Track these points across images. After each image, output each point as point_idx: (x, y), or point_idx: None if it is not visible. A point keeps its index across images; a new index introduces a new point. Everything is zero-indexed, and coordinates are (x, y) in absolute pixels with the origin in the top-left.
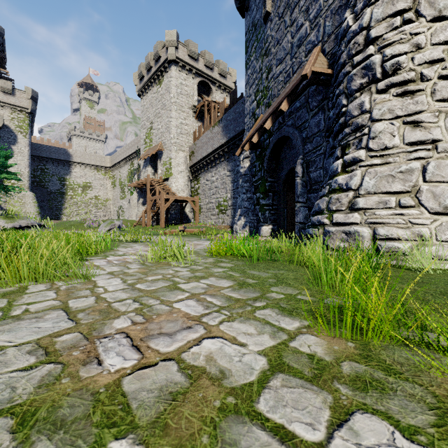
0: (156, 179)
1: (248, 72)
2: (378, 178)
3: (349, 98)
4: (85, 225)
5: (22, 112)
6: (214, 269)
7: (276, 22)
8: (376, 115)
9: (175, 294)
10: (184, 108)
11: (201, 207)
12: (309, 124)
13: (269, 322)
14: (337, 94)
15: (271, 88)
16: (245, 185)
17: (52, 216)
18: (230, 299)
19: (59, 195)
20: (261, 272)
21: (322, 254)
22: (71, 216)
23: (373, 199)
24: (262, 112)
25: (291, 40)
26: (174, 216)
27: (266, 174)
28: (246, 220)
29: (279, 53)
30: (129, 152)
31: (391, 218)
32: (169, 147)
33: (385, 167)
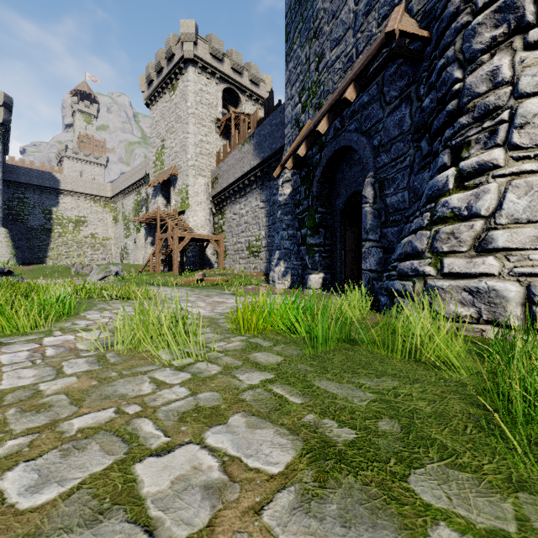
0: (168, 212)
1: (290, 66)
2: (535, 194)
3: (467, 66)
4: (72, 271)
5: None
6: (243, 376)
7: None
8: (528, 85)
9: None
10: (205, 121)
11: (226, 248)
12: (385, 124)
13: None
14: (442, 66)
15: (324, 82)
16: (285, 218)
17: (33, 259)
18: None
19: (43, 232)
20: (345, 386)
21: None
22: (59, 259)
23: (525, 233)
24: (309, 117)
25: (354, 8)
26: (192, 260)
27: (315, 202)
28: (286, 265)
29: (336, 30)
30: (135, 179)
31: None
32: (186, 171)
33: None
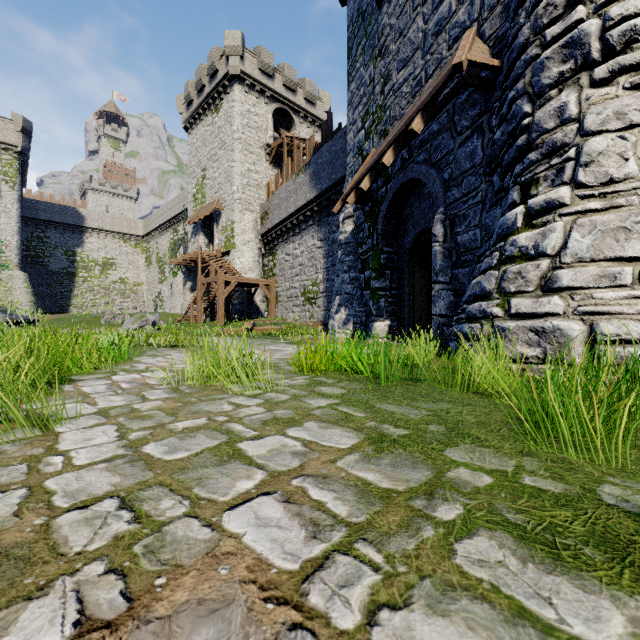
0: (211, 253)
1: (352, 86)
2: (598, 233)
3: (536, 101)
4: (103, 320)
5: (8, 151)
6: (311, 401)
7: (398, 2)
8: (593, 123)
9: (230, 475)
10: (253, 147)
11: (278, 294)
12: (456, 156)
13: (523, 606)
14: (512, 98)
15: (390, 107)
16: (347, 259)
17: (54, 308)
18: (368, 494)
19: (66, 277)
20: (404, 407)
21: (551, 375)
22: (84, 308)
23: (589, 272)
24: (374, 145)
25: (423, 27)
26: (238, 308)
27: (381, 241)
28: (348, 312)
29: (403, 50)
30: (172, 214)
31: (625, 303)
32: (231, 205)
33: (611, 214)
